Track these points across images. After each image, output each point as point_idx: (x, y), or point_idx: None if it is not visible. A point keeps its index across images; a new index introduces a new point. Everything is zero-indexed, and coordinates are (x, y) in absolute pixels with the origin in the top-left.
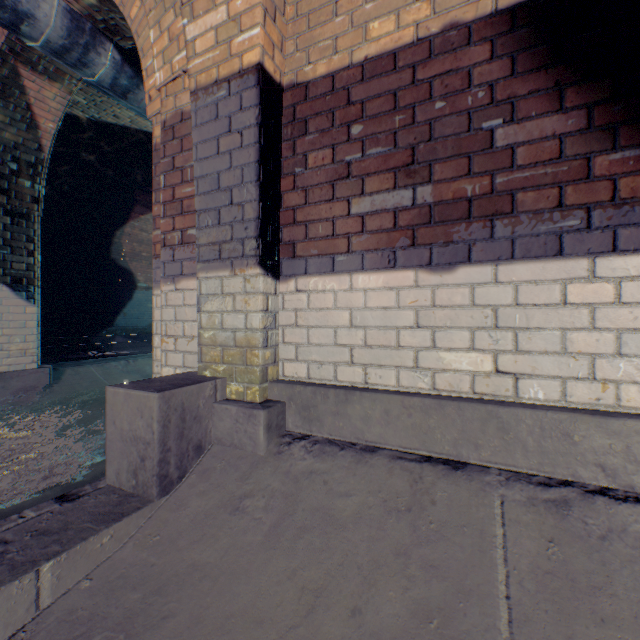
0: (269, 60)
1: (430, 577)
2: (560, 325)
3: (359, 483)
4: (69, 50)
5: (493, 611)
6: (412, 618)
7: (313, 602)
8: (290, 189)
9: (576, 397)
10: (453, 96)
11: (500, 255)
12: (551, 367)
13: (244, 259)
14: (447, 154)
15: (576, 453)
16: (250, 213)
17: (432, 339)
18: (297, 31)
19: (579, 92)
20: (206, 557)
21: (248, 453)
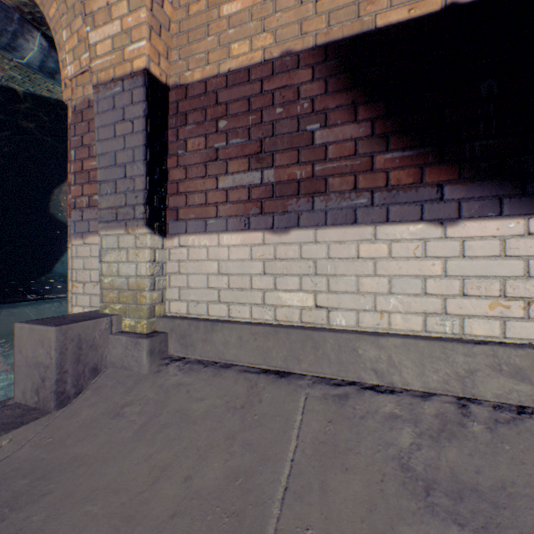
0: (155, 66)
1: (245, 451)
2: (355, 273)
3: (212, 390)
4: None
5: (280, 470)
6: (225, 479)
7: (159, 475)
8: (175, 166)
9: (365, 323)
10: (288, 105)
11: (318, 222)
12: (350, 302)
13: (135, 221)
14: (284, 147)
15: (360, 362)
16: (140, 185)
17: (274, 283)
18: (180, 44)
19: (367, 109)
20: (86, 450)
21: (135, 373)
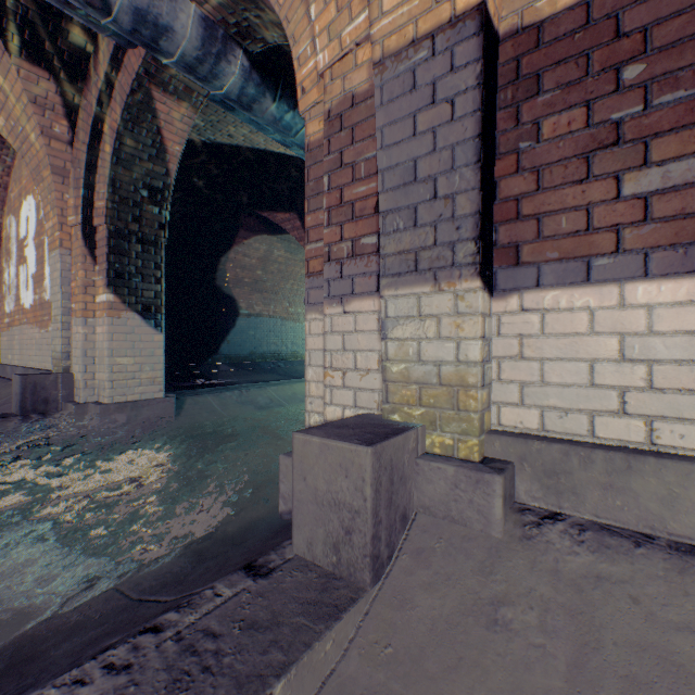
0: None
1: None
2: None
3: None
4: (201, 62)
5: None
6: None
7: None
8: (510, 173)
9: None
10: None
11: None
12: None
13: (454, 269)
14: None
15: None
16: (464, 207)
17: None
18: None
19: None
20: None
21: (475, 532)
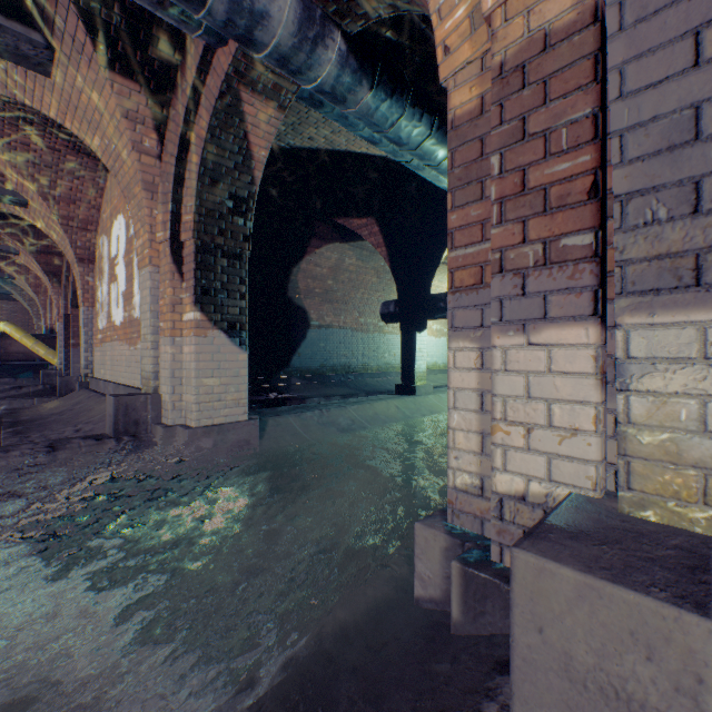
0: None
1: None
2: None
3: None
4: (296, 50)
5: None
6: None
7: None
8: None
9: None
10: None
11: None
12: None
13: None
14: None
15: None
16: None
17: None
18: None
19: None
20: None
21: None
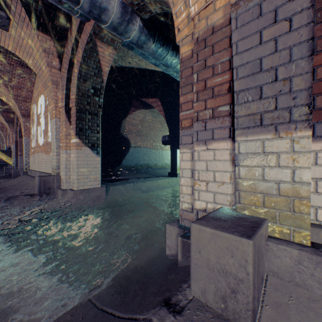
0: None
1: None
2: None
3: None
4: (120, 25)
5: None
6: None
7: None
8: None
9: None
10: None
11: None
12: None
13: (291, 124)
14: None
15: None
16: (299, 84)
17: None
18: None
19: None
20: None
21: (317, 296)
